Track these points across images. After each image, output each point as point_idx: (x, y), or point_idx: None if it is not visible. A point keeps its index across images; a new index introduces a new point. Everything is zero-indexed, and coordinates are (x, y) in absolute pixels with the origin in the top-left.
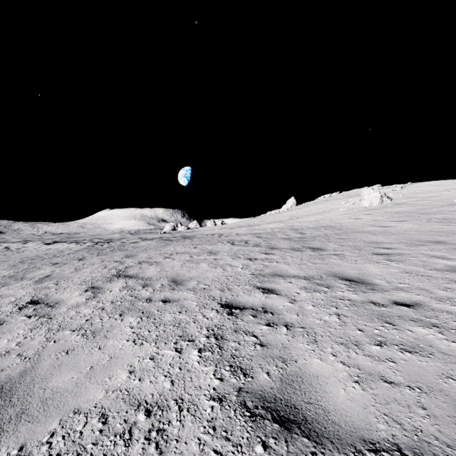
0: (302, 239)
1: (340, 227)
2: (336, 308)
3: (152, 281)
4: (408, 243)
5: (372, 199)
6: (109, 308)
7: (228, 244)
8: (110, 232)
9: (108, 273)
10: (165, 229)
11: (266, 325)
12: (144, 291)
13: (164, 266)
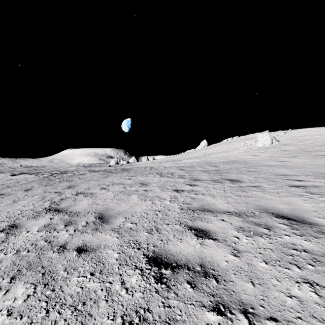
0: (218, 172)
1: (245, 162)
2: (299, 268)
3: (79, 216)
4: (314, 175)
5: (264, 140)
6: (5, 264)
7: (157, 176)
8: (69, 165)
9: (41, 206)
10: (111, 163)
11: (213, 310)
12: (64, 233)
13: (97, 198)
